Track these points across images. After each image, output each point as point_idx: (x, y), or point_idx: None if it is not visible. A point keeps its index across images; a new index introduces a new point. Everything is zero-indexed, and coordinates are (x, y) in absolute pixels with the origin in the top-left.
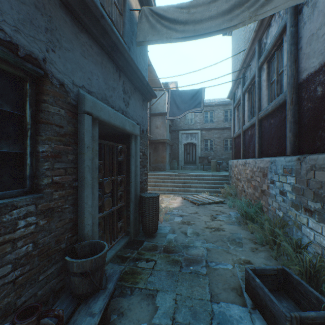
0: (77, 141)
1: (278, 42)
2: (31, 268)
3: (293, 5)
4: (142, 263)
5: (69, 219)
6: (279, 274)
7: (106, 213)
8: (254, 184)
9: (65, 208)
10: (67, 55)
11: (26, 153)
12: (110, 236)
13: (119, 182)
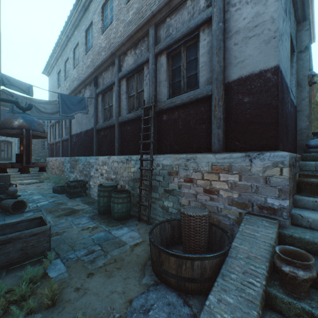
0: None
1: None
2: None
3: None
4: None
5: None
6: (62, 187)
7: None
8: (60, 169)
9: None
10: None
11: None
12: None
13: None
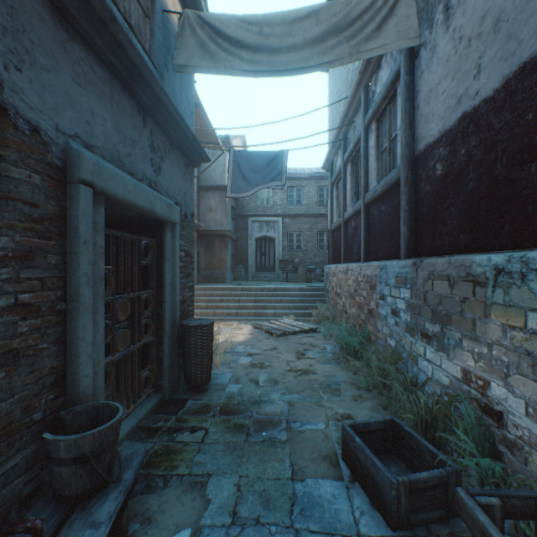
0: (65, 232)
1: (390, 94)
2: None
3: (407, 46)
4: (185, 435)
5: (49, 368)
6: (387, 428)
7: (120, 356)
8: (359, 301)
9: (42, 349)
10: (46, 79)
11: None
12: (128, 395)
13: (143, 301)
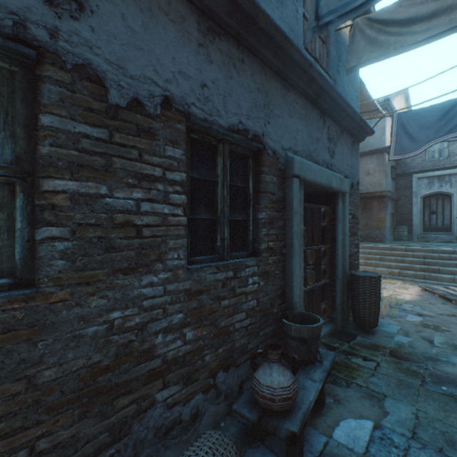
0: (285, 207)
1: None
2: (255, 322)
3: None
4: (358, 359)
5: (279, 285)
6: None
7: (309, 288)
8: None
9: (276, 274)
10: (278, 122)
11: (249, 220)
12: None
13: (321, 252)
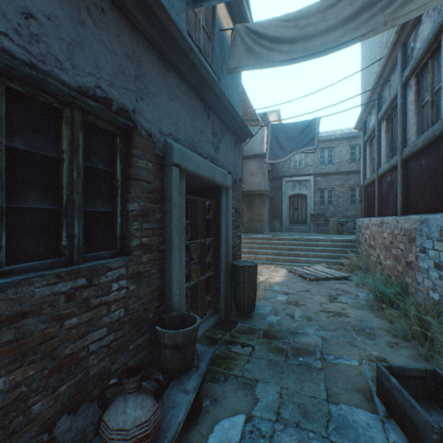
0: (164, 198)
1: (432, 47)
2: (122, 335)
3: None
4: (237, 347)
5: (156, 286)
6: (427, 377)
7: (193, 283)
8: (395, 253)
9: (153, 273)
10: (155, 101)
11: (117, 212)
12: (198, 311)
13: (207, 246)
